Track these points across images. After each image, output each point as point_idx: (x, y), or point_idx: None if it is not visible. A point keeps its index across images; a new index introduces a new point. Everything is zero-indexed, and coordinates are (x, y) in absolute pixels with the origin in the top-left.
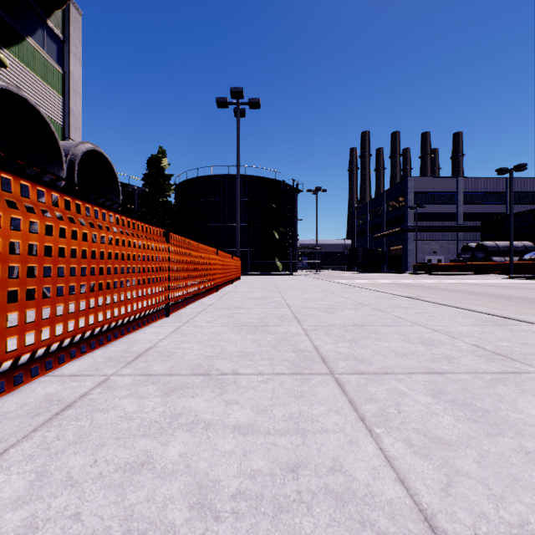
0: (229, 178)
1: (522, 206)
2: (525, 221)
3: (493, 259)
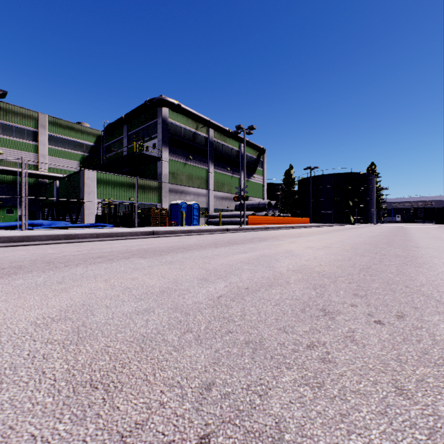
0: (323, 176)
1: None
2: None
3: None
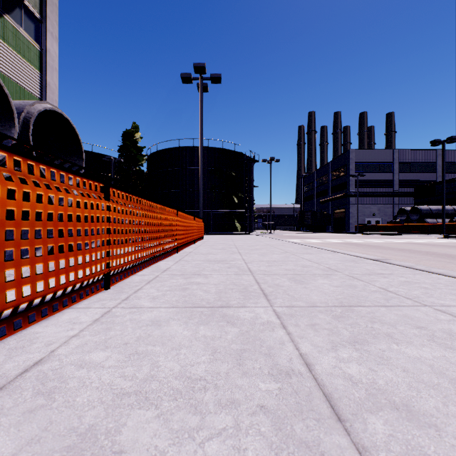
0: (194, 149)
1: (450, 174)
2: (454, 187)
3: (426, 221)
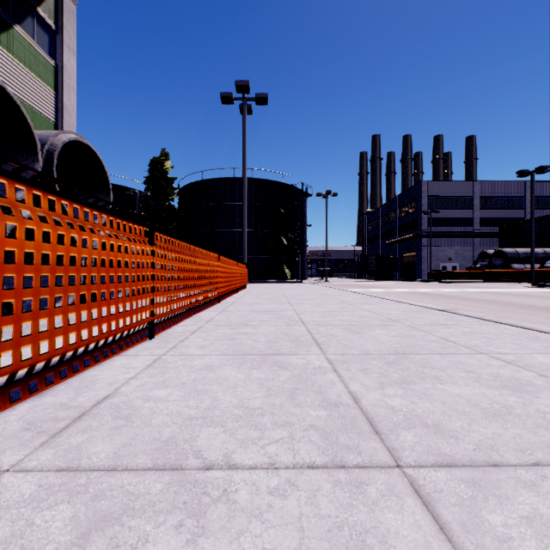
0: (235, 181)
1: (541, 210)
2: (545, 226)
3: (512, 266)
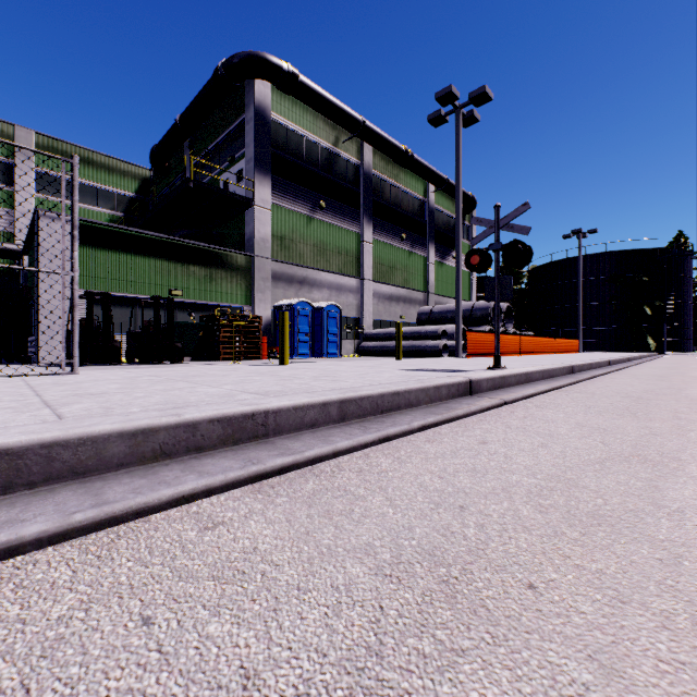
0: (585, 258)
1: None
2: None
3: None
